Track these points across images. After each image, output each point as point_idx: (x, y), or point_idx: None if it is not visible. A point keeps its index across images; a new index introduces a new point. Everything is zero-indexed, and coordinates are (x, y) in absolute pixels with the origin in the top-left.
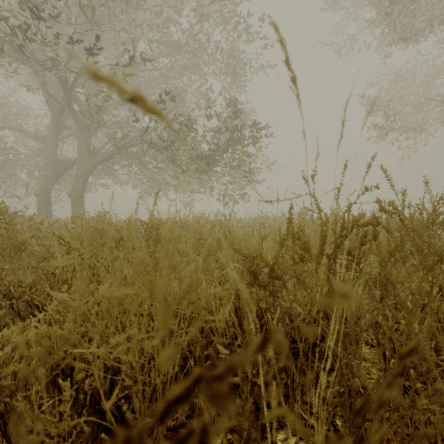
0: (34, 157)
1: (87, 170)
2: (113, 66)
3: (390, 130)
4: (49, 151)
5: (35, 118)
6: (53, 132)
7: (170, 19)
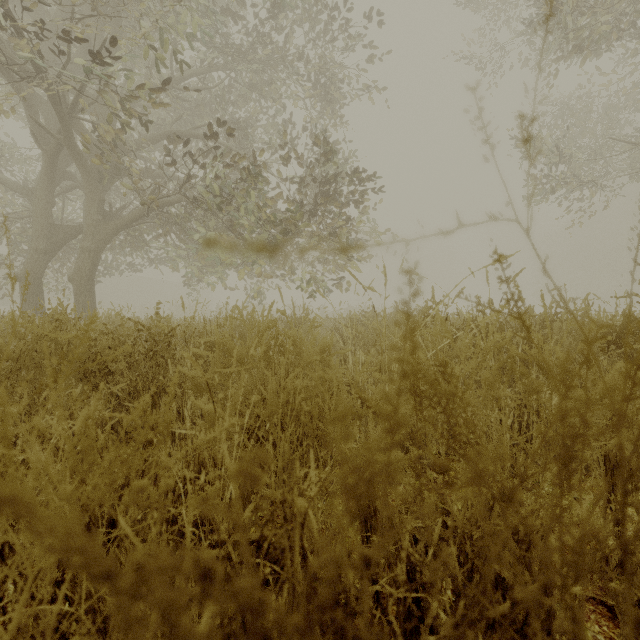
0: (19, 221)
1: (98, 241)
2: (128, 73)
3: (558, 185)
4: (40, 211)
5: (22, 162)
6: (45, 182)
7: (227, 10)
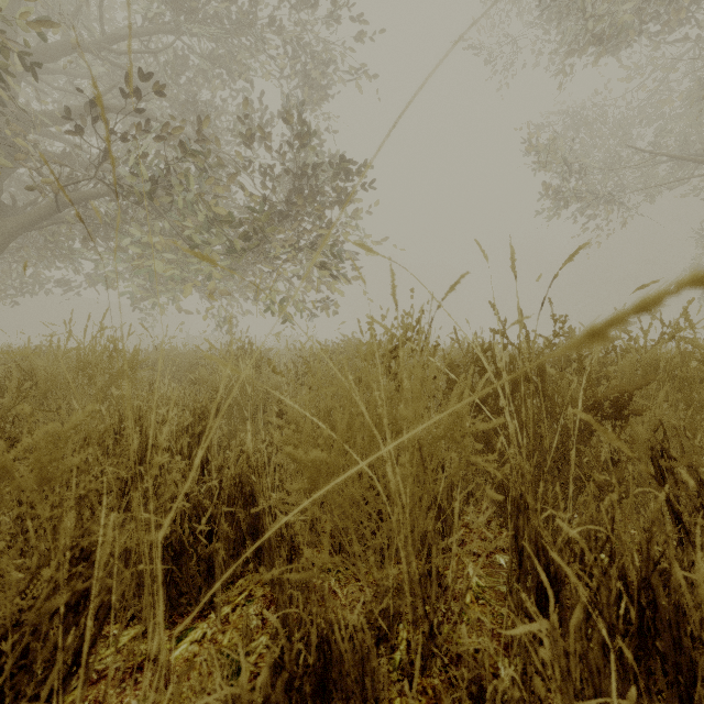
0: None
1: None
2: None
3: (574, 197)
4: None
5: None
6: None
7: None
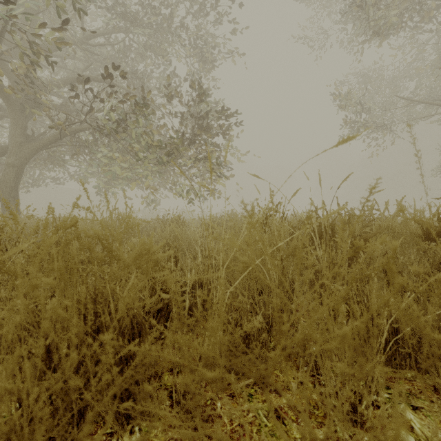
0: None
1: (21, 158)
2: (30, 15)
3: (362, 127)
4: None
5: None
6: None
7: None
